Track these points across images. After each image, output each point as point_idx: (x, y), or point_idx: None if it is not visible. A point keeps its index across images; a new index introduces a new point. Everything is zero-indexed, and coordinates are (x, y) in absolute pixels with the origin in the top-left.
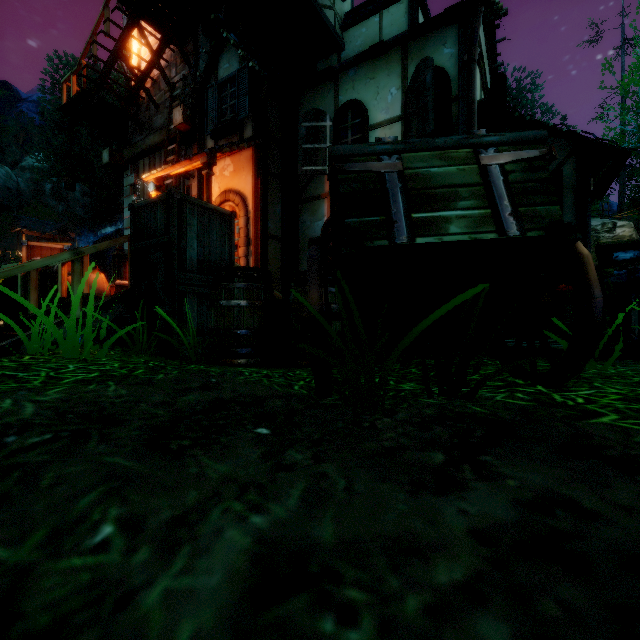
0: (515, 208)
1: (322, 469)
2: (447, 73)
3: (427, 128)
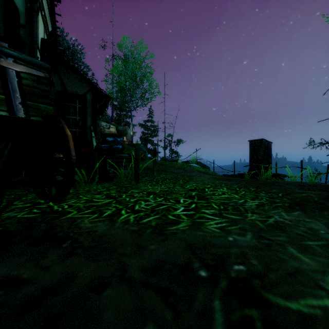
0: (24, 100)
1: None
2: (16, 6)
3: None
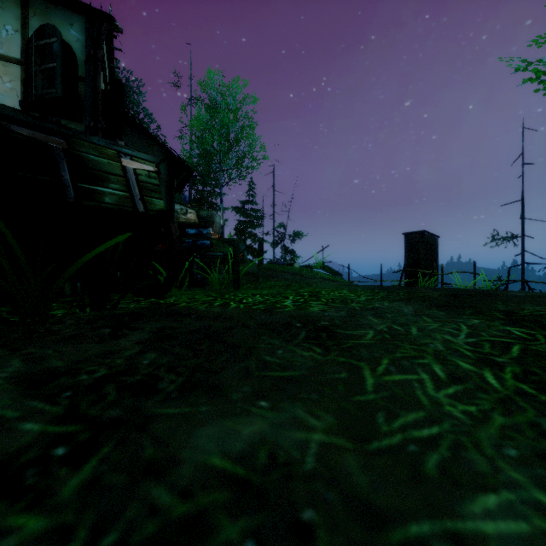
0: (143, 196)
1: (26, 352)
2: (74, 53)
3: (55, 91)
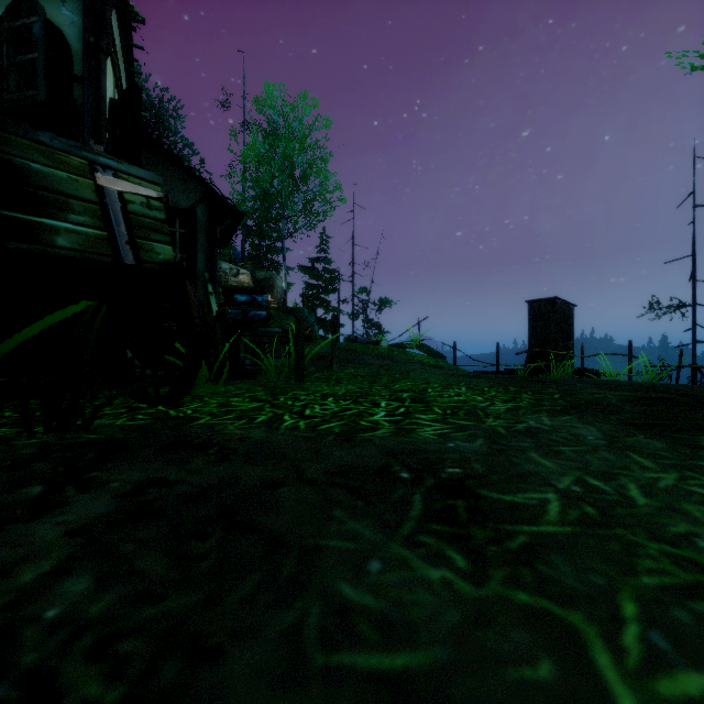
0: (133, 238)
1: None
2: (67, 41)
3: (35, 94)
